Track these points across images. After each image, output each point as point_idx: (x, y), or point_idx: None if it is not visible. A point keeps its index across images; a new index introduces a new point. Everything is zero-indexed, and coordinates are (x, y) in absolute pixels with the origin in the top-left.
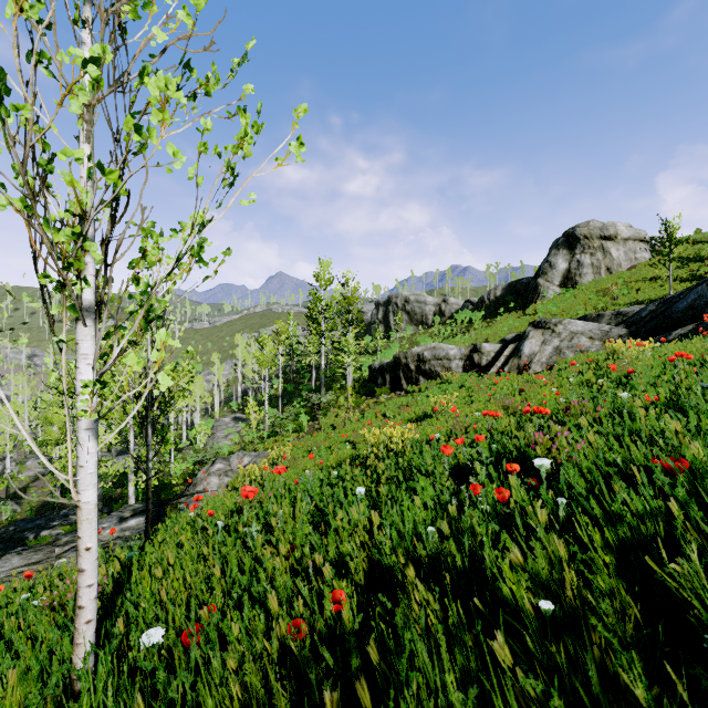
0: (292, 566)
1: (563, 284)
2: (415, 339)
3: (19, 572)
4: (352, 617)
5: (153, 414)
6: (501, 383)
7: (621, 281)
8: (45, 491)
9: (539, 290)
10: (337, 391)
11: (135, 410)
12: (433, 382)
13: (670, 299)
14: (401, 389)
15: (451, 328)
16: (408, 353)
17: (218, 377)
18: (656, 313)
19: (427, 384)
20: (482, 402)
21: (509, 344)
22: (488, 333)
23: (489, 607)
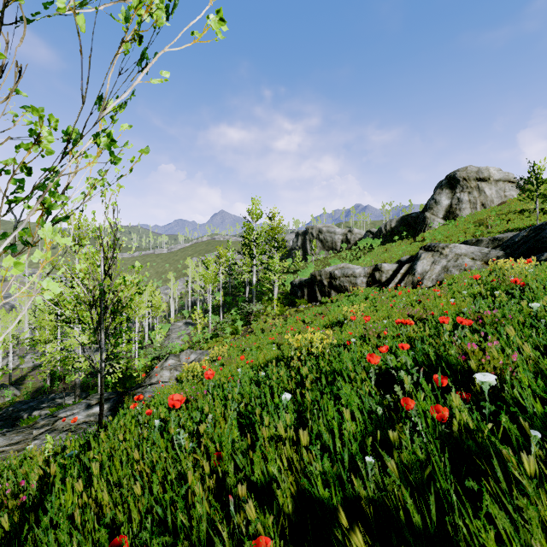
0: (218, 477)
1: (446, 217)
2: (327, 261)
3: (1, 451)
4: None
5: (105, 321)
6: (399, 295)
7: (494, 214)
8: (39, 379)
9: (426, 222)
10: (266, 301)
11: (16, 322)
12: (342, 294)
13: (540, 226)
14: (316, 301)
15: (356, 252)
16: (322, 272)
17: (173, 291)
18: (528, 238)
19: (337, 296)
20: (385, 311)
21: (404, 264)
22: (385, 256)
23: None
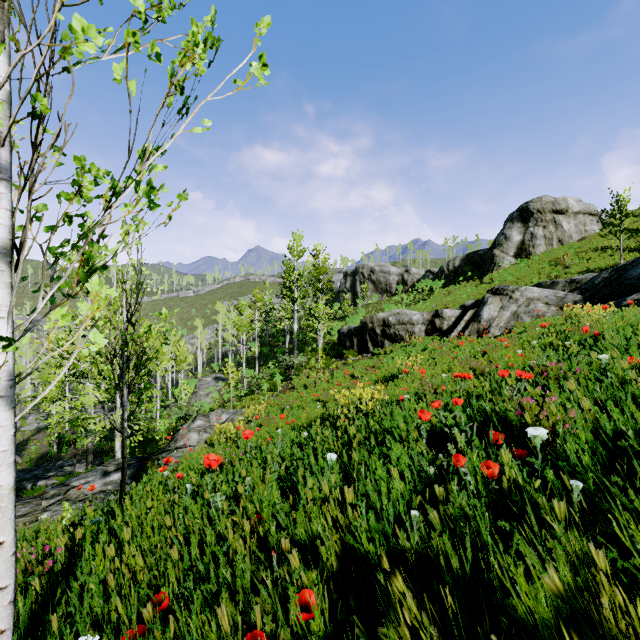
0: (258, 541)
1: (517, 255)
2: (380, 305)
3: None
4: (323, 630)
5: (128, 375)
6: (463, 346)
7: (572, 251)
8: (44, 444)
9: (495, 260)
10: (309, 353)
11: (61, 374)
12: (397, 345)
13: (623, 266)
14: (367, 352)
15: (413, 295)
16: (374, 318)
17: (201, 341)
18: (609, 280)
19: (392, 347)
20: (446, 363)
21: (468, 310)
22: (448, 300)
23: (501, 632)
